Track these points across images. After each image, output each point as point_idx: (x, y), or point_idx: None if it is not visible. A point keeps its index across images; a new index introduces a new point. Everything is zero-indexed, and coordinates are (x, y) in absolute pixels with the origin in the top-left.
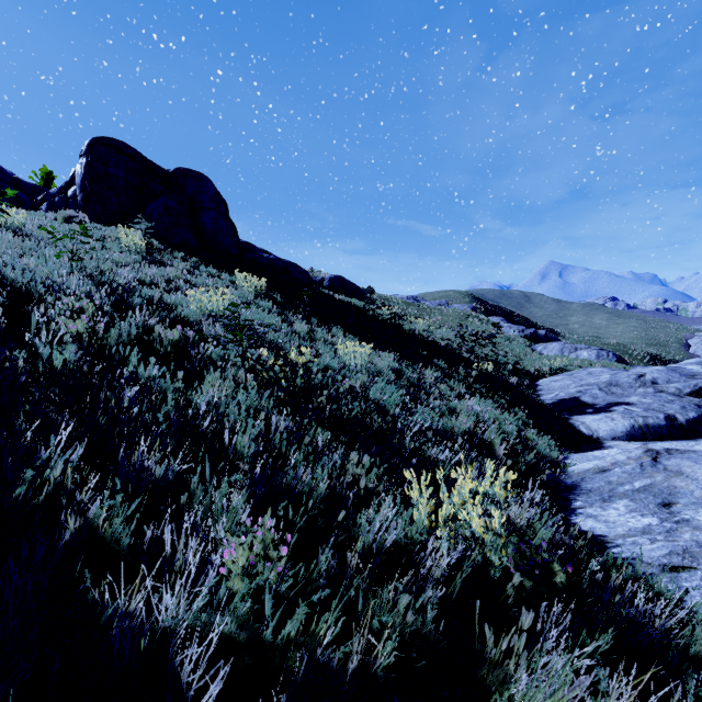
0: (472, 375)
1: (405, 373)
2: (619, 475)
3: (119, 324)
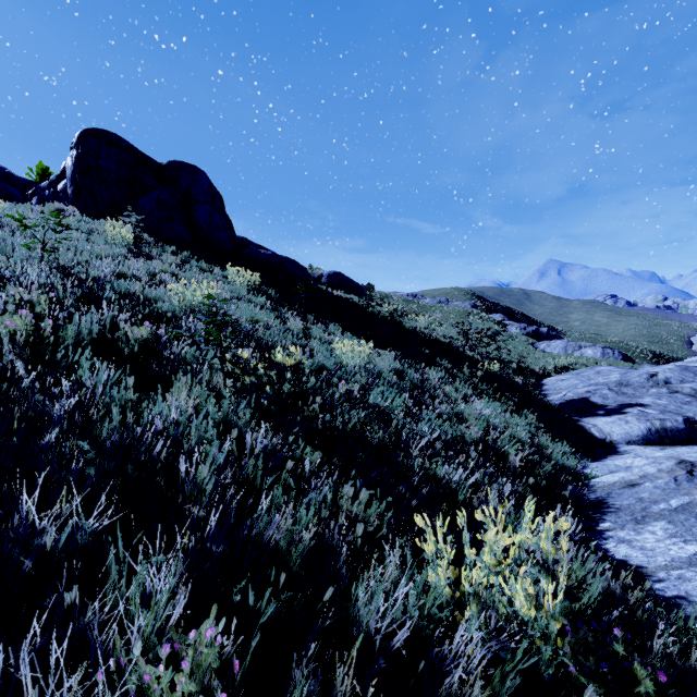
0: (477, 375)
1: (407, 374)
2: (651, 491)
3: (76, 320)
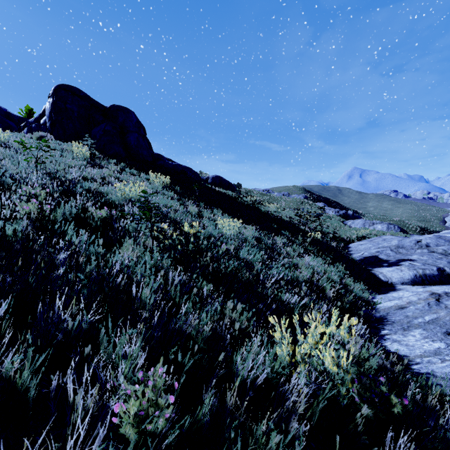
0: (307, 241)
1: (263, 240)
2: (413, 311)
3: (63, 205)
